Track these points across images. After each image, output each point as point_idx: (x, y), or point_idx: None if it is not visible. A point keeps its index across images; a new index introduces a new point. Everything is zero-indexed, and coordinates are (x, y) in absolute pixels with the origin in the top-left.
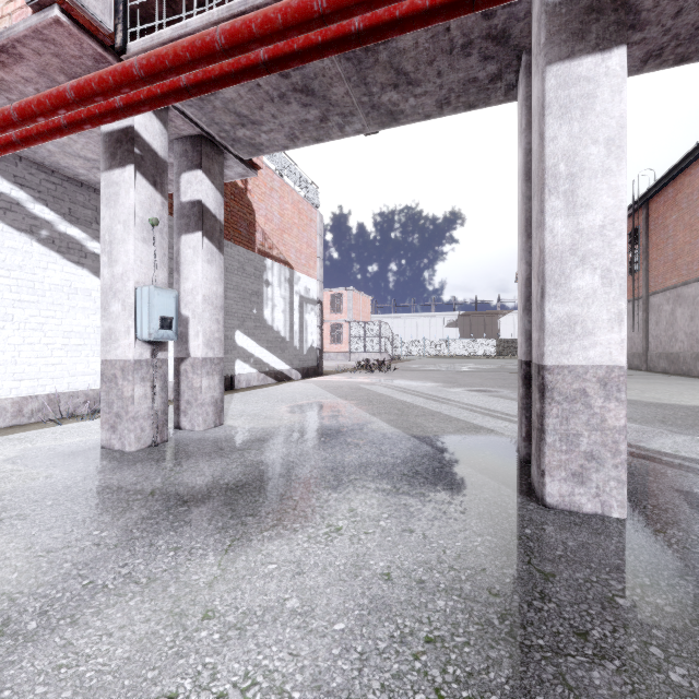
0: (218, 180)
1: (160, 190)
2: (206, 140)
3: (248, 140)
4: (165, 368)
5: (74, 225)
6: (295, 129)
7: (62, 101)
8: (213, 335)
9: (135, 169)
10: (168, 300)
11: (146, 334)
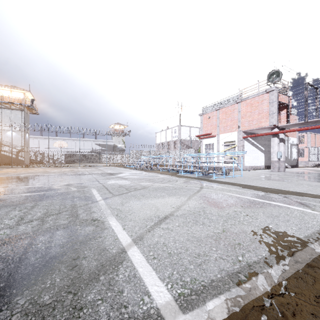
0: (284, 133)
1: (278, 139)
2: (283, 128)
3: (291, 127)
4: (279, 162)
5: (253, 140)
6: (301, 126)
7: (272, 134)
8: (284, 157)
9: (277, 138)
10: (281, 153)
11: (279, 157)
